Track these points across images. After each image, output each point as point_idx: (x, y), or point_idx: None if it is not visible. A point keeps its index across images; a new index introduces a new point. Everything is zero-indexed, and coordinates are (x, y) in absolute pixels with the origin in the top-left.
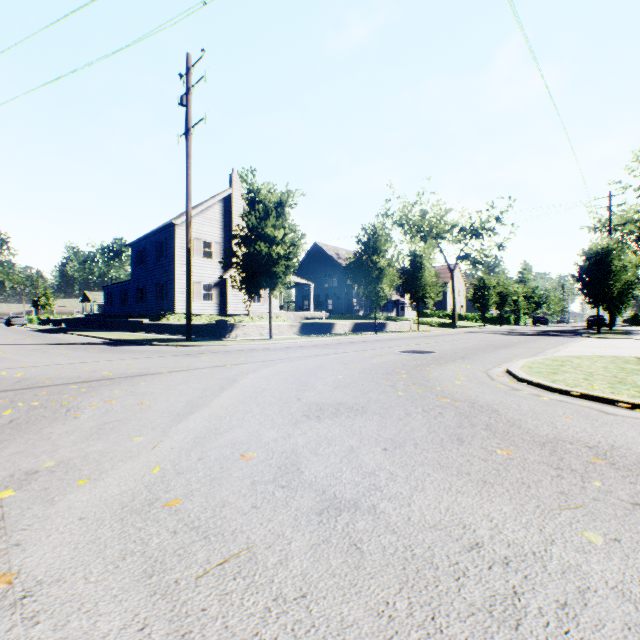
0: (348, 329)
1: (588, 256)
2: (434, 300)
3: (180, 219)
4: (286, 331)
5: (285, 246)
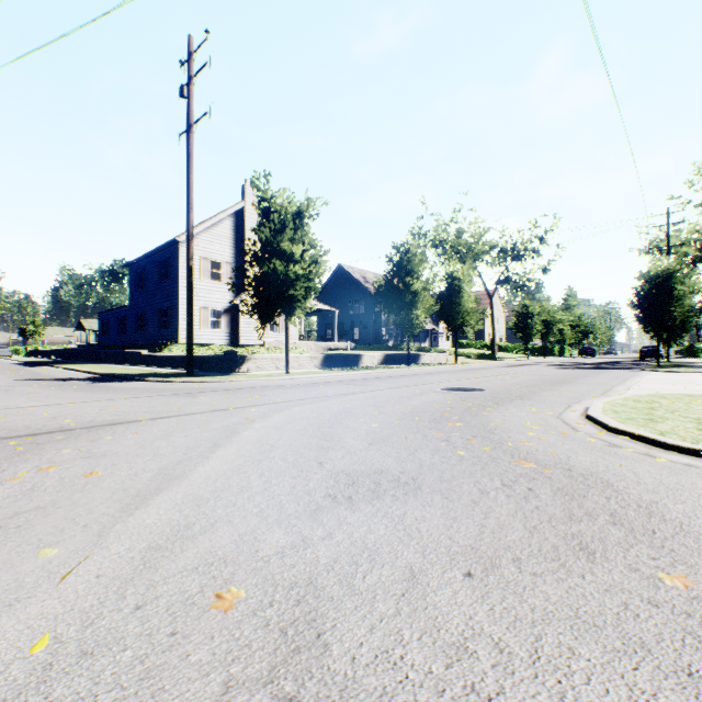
0: (377, 361)
1: (647, 279)
2: (474, 329)
3: (184, 235)
4: (306, 364)
5: (305, 264)
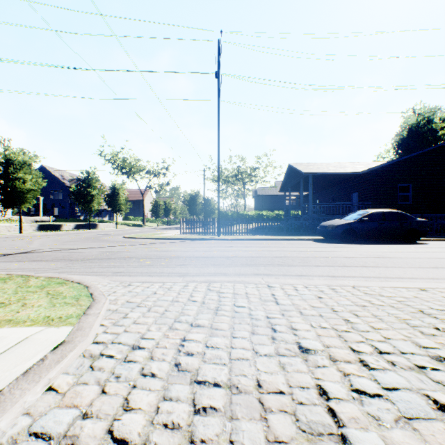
0: (72, 228)
1: (191, 196)
2: (126, 212)
3: None
4: (28, 229)
5: (33, 183)
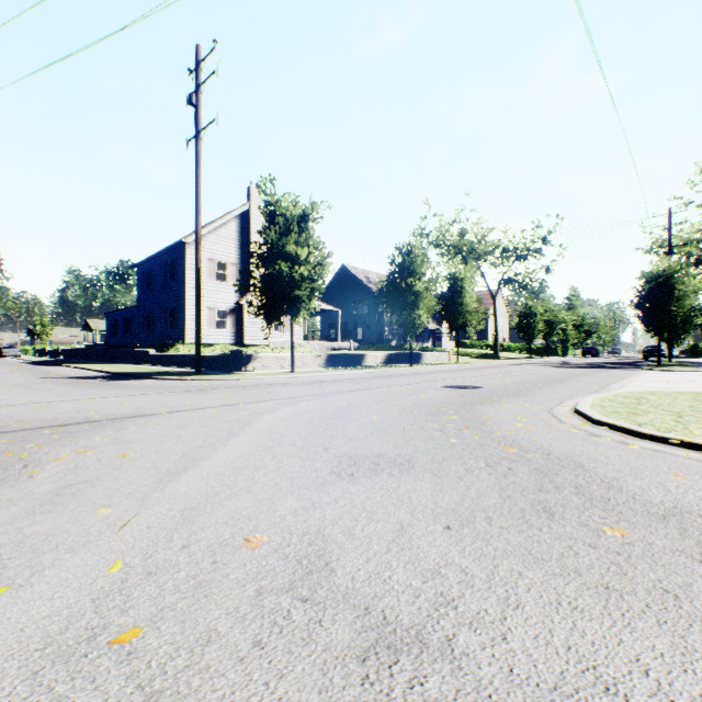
0: (380, 361)
1: (648, 279)
2: (476, 328)
3: (191, 237)
4: (310, 363)
5: (309, 266)
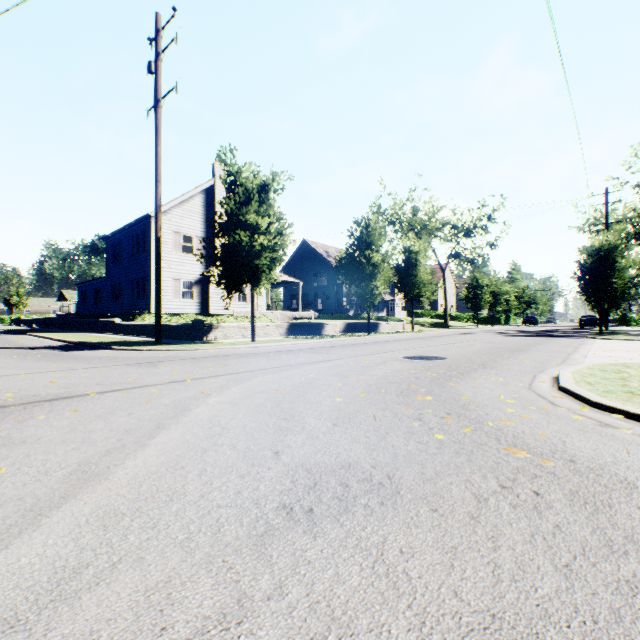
0: (339, 330)
1: (590, 253)
2: (429, 299)
3: None
4: (272, 332)
5: (270, 236)
